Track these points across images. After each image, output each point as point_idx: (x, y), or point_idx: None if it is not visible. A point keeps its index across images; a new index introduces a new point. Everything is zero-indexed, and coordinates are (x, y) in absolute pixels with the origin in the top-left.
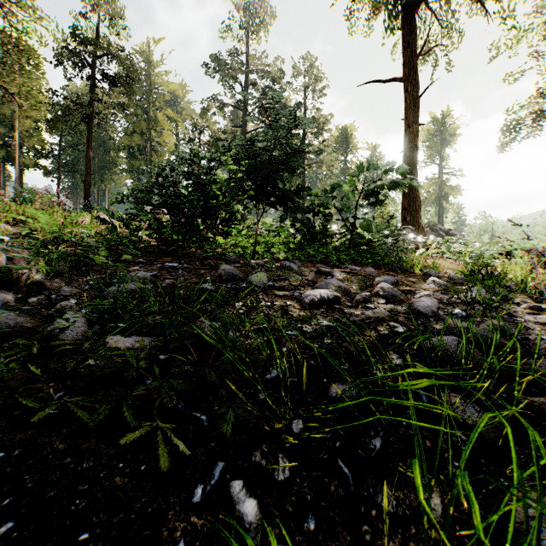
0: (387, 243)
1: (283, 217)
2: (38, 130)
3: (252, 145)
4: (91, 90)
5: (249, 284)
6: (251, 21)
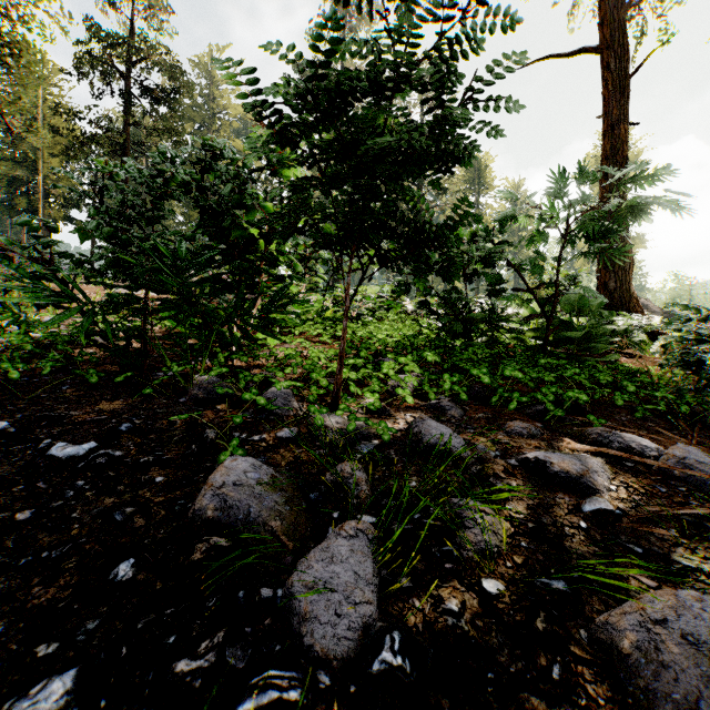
0: (702, 359)
1: (404, 288)
2: None
3: (324, 67)
4: (128, 111)
5: (290, 630)
6: (347, 11)
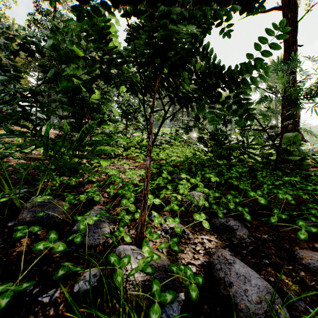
0: None
1: (188, 128)
2: (24, 75)
3: None
4: None
5: None
6: None
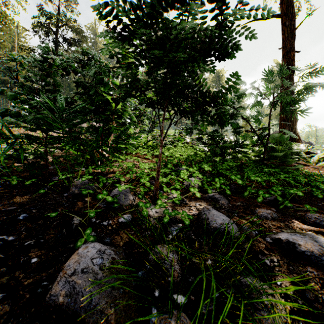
0: None
1: (189, 130)
2: None
3: None
4: (56, 49)
5: None
6: None
